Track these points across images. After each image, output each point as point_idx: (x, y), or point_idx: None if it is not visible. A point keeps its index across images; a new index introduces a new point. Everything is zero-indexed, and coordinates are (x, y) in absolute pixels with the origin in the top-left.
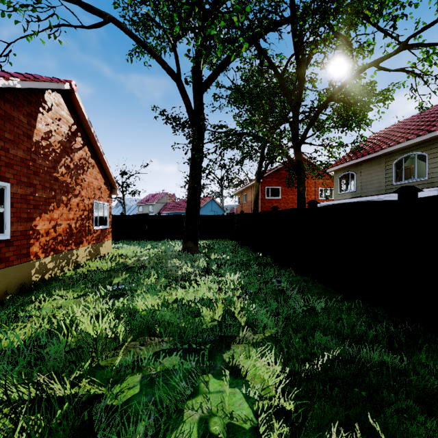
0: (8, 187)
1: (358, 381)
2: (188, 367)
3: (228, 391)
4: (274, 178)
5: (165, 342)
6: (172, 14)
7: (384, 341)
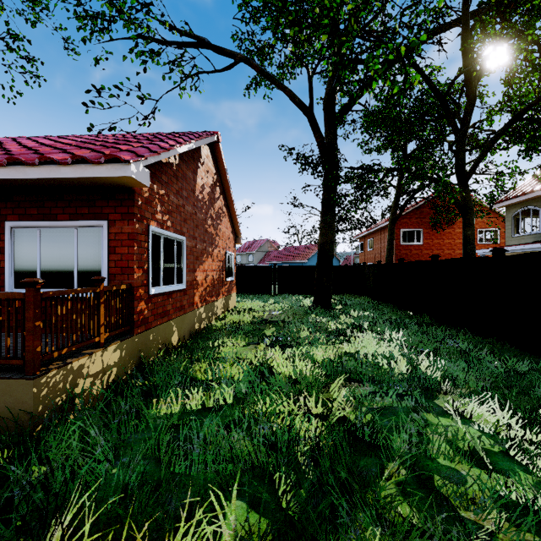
0: (185, 240)
1: None
2: (413, 403)
3: (459, 425)
4: (412, 218)
5: (366, 386)
6: (322, 49)
7: None
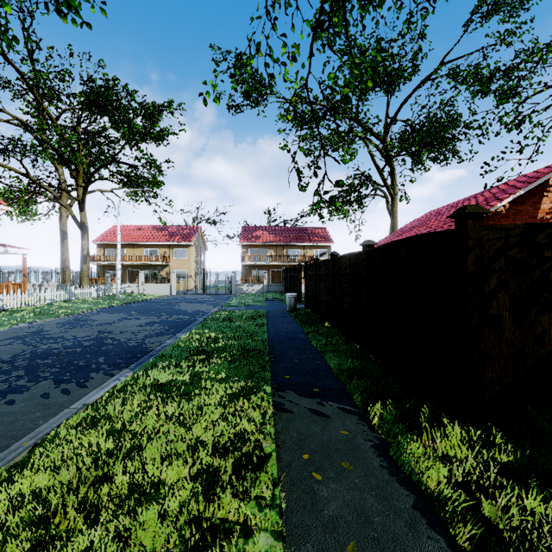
0: None
1: None
2: None
3: None
4: None
5: None
6: None
7: None
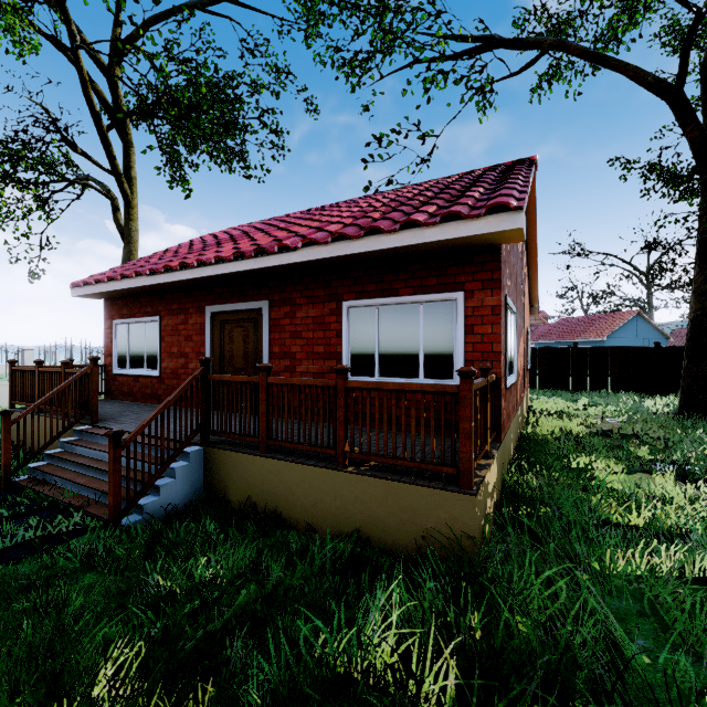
0: (515, 313)
1: None
2: None
3: None
4: None
5: None
6: None
7: None
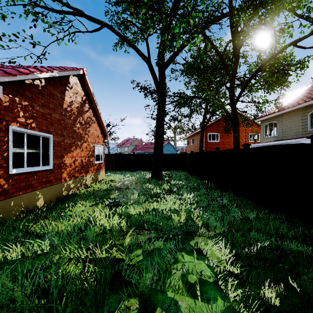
0: (51, 137)
1: (281, 261)
2: (170, 246)
3: (196, 261)
4: (214, 127)
5: (152, 233)
6: (147, 20)
7: (300, 239)
